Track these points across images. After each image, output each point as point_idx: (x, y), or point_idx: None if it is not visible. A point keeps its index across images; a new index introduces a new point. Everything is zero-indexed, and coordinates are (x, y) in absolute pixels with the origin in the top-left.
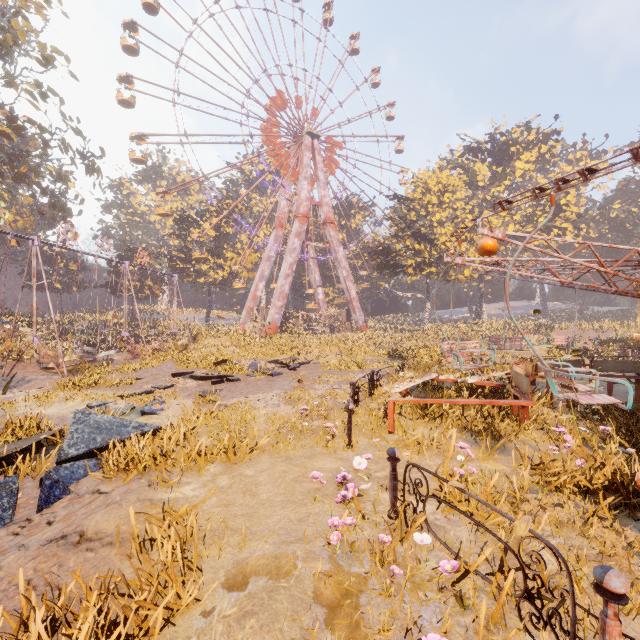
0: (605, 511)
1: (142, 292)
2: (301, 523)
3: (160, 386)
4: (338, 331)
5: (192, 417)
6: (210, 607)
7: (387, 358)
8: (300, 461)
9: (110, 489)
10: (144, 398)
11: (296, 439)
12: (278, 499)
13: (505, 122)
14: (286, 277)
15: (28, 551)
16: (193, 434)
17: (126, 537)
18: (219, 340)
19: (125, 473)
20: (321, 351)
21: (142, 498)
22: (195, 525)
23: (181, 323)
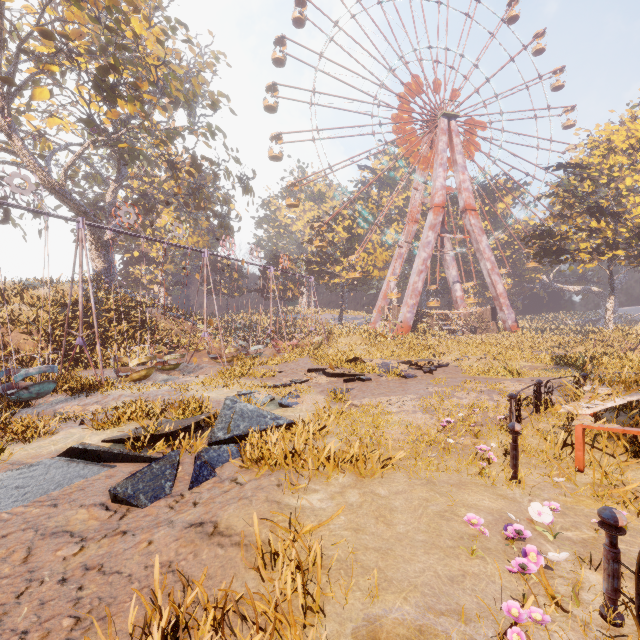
0: None
1: (285, 294)
2: (453, 584)
3: (296, 380)
4: (480, 332)
5: (323, 415)
6: None
7: (552, 365)
8: (445, 489)
9: (244, 480)
10: (282, 390)
11: (438, 458)
12: (419, 537)
13: None
14: (419, 273)
15: (174, 530)
16: (323, 433)
17: (252, 541)
18: (351, 339)
19: (260, 465)
20: (461, 353)
21: (270, 498)
22: (318, 554)
23: (317, 322)
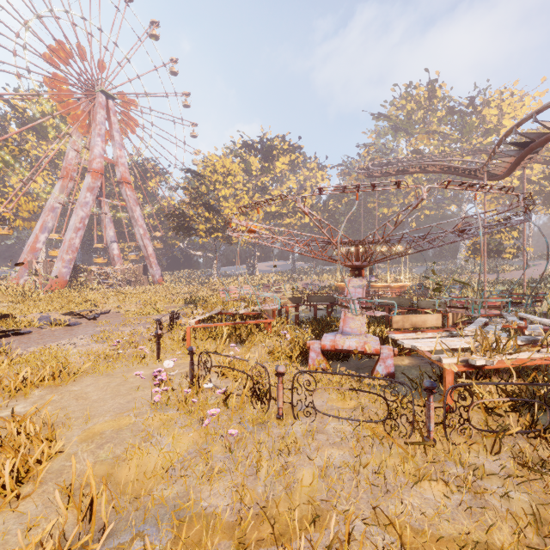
0: (296, 362)
1: None
2: (130, 403)
3: None
4: (135, 284)
5: None
6: (73, 452)
7: (183, 304)
8: (120, 375)
9: None
10: None
11: (113, 363)
12: (108, 397)
13: (270, 131)
14: (76, 230)
15: None
16: None
17: None
18: None
19: None
20: (120, 302)
21: None
22: (48, 414)
23: None
